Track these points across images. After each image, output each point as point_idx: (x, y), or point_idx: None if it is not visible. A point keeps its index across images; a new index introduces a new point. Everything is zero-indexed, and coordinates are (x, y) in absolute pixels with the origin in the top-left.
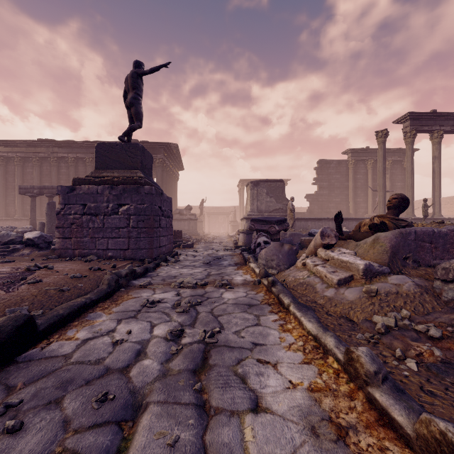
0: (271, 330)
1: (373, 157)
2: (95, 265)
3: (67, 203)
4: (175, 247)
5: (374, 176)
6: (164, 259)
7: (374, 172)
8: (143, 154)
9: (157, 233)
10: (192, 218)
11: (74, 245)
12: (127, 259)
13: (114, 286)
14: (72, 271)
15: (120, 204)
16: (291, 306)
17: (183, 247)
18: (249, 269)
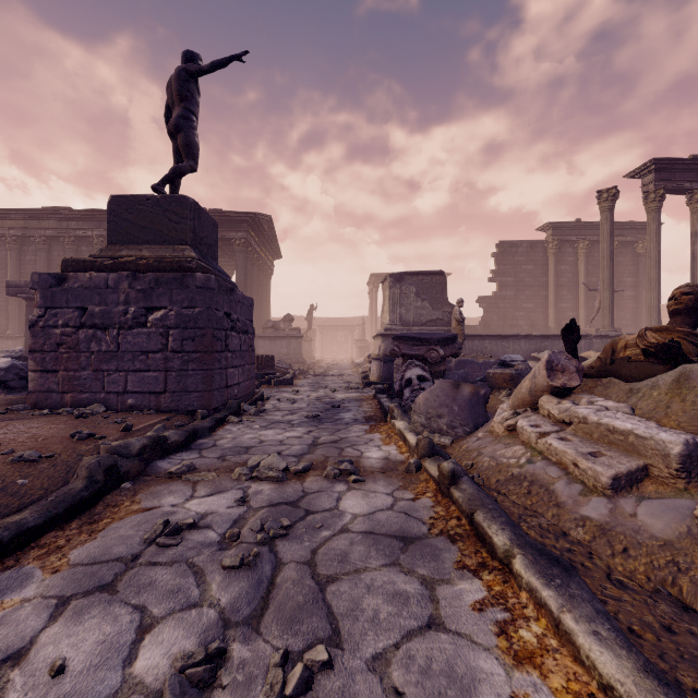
0: (478, 656)
1: (587, 237)
2: (90, 426)
3: (49, 306)
4: (262, 384)
5: (588, 268)
6: (236, 410)
7: (590, 260)
8: (198, 218)
9: (220, 362)
10: (294, 336)
11: (64, 385)
12: (163, 412)
13: (102, 481)
14: (31, 442)
15: (151, 308)
16: (518, 559)
17: (275, 385)
18: (393, 432)
